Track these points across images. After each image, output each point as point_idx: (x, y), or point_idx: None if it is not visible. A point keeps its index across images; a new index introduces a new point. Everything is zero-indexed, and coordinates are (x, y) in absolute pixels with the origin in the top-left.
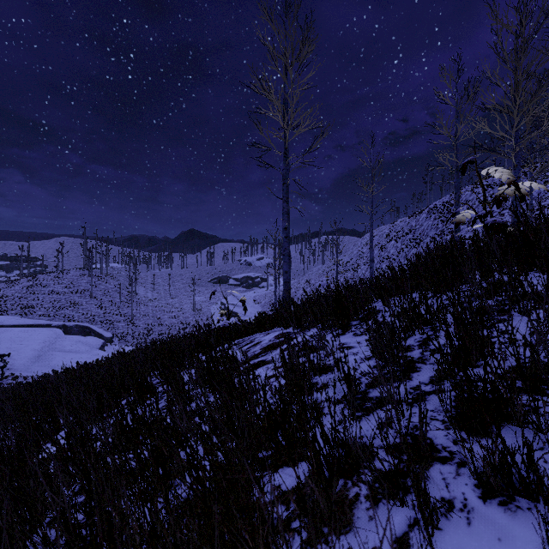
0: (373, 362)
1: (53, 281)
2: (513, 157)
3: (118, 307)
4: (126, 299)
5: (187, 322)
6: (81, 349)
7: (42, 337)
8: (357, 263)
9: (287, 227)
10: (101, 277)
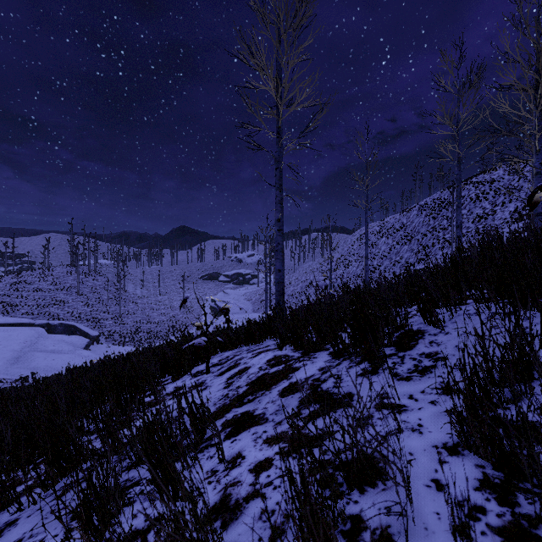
0: (472, 466)
1: (38, 278)
2: (537, 140)
3: (106, 304)
4: (114, 296)
5: (176, 320)
6: (64, 349)
7: (23, 337)
8: (348, 260)
9: (281, 219)
10: (89, 274)
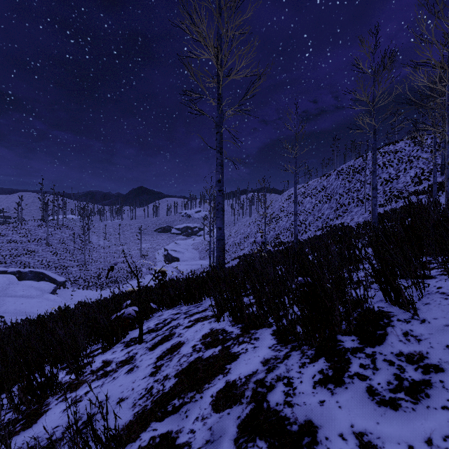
0: None
1: (12, 231)
2: None
3: (72, 254)
4: (80, 247)
5: (134, 266)
6: (33, 294)
7: None
8: (278, 216)
9: (221, 180)
10: (57, 227)
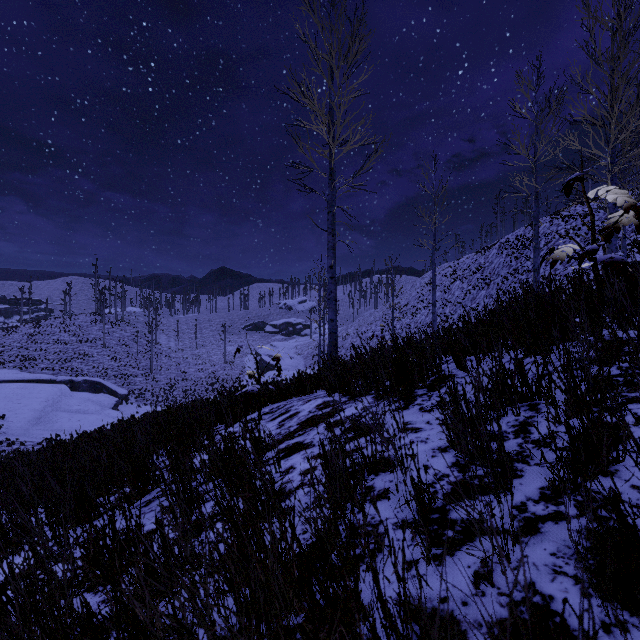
0: (451, 456)
1: (59, 328)
2: (609, 180)
3: (136, 359)
4: (145, 350)
5: (216, 377)
6: (91, 409)
7: (44, 395)
8: (416, 307)
9: (333, 266)
10: (116, 323)
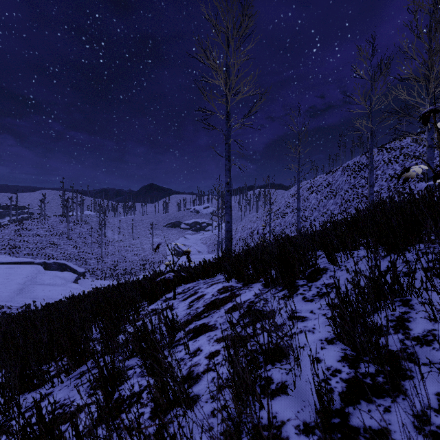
0: (339, 349)
1: (37, 226)
2: None
3: (90, 247)
4: (97, 241)
5: (146, 259)
6: (58, 283)
7: (25, 273)
8: (284, 211)
9: (229, 182)
10: (76, 222)
